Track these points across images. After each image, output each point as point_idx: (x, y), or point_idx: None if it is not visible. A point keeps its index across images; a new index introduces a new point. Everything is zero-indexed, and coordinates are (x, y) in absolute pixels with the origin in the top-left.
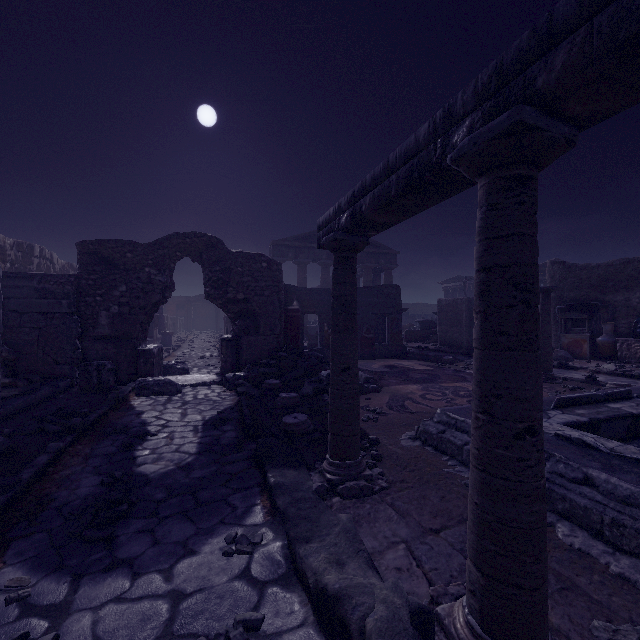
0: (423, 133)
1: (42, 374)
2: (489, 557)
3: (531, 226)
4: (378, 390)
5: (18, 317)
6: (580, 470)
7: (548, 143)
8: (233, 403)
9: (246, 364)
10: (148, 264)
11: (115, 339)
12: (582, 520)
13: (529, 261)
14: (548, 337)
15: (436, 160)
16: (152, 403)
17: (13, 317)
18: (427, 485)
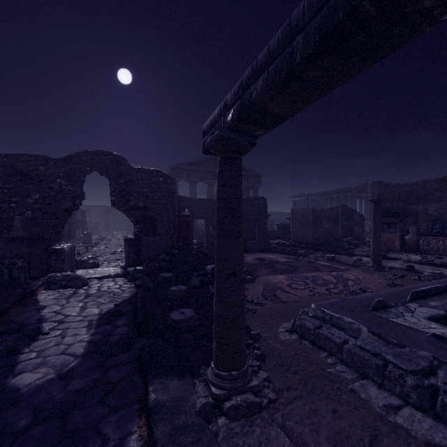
0: None
1: None
2: None
3: None
4: (253, 281)
5: None
6: None
7: None
8: (131, 295)
9: (145, 259)
10: (59, 176)
11: (29, 240)
12: None
13: None
14: (379, 236)
15: None
16: (57, 297)
17: None
18: (315, 393)
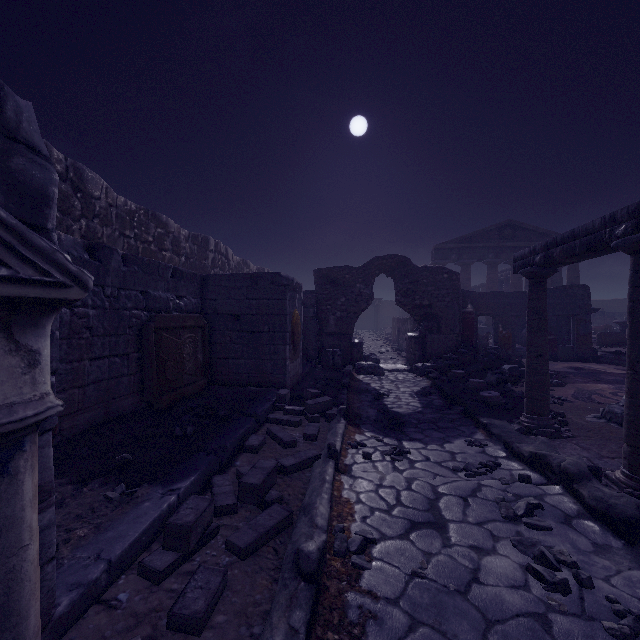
0: (597, 223)
1: None
2: (633, 437)
3: None
4: (562, 385)
5: None
6: None
7: None
8: (429, 384)
9: (430, 357)
10: (359, 281)
11: (338, 335)
12: None
13: None
14: None
15: (605, 240)
16: (370, 379)
17: None
18: (608, 440)
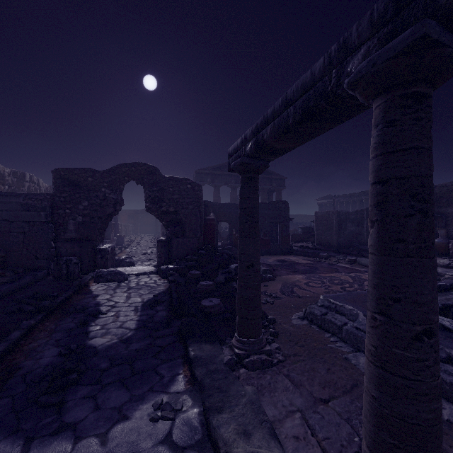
0: (318, 67)
1: (26, 266)
2: (387, 449)
3: (428, 140)
4: (273, 279)
5: (8, 224)
6: (443, 350)
7: (447, 60)
8: (165, 288)
9: (175, 259)
10: (104, 186)
11: (80, 241)
12: (448, 394)
13: (426, 173)
14: None
15: (331, 89)
16: (105, 288)
17: (5, 224)
18: (315, 358)
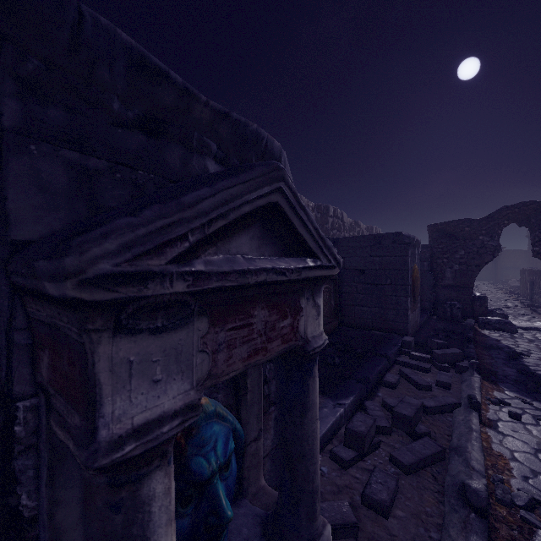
0: None
1: None
2: None
3: None
4: None
5: None
6: None
7: None
8: None
9: None
10: (481, 233)
11: (456, 287)
12: None
13: None
14: None
15: None
16: (499, 335)
17: None
18: None
